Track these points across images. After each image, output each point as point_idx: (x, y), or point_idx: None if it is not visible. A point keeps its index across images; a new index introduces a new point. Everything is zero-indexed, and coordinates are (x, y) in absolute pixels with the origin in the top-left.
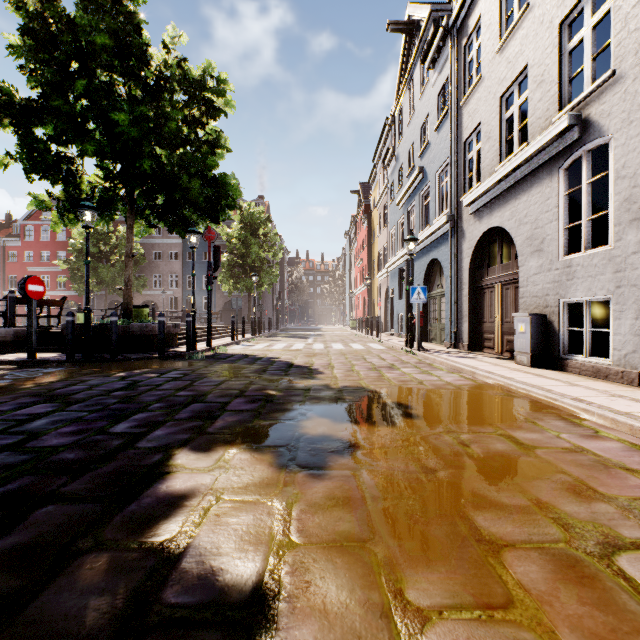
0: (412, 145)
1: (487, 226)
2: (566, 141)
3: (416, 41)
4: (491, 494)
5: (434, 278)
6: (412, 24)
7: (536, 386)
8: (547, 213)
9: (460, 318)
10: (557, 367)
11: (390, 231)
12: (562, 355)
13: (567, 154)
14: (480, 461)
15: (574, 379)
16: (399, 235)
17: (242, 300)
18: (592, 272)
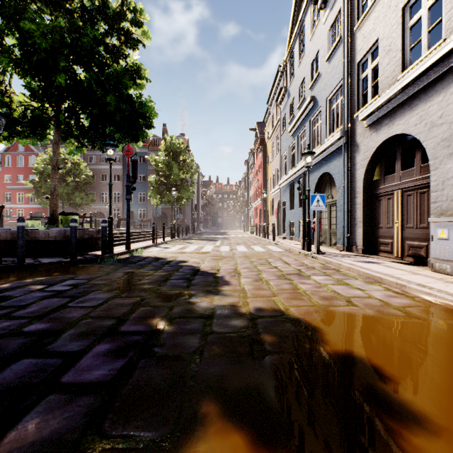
0: (302, 81)
1: (386, 135)
2: None
3: None
4: None
5: (324, 190)
6: None
7: None
8: None
9: (353, 224)
10: None
11: (282, 155)
12: None
13: None
14: None
15: None
16: (290, 157)
17: (168, 211)
18: None
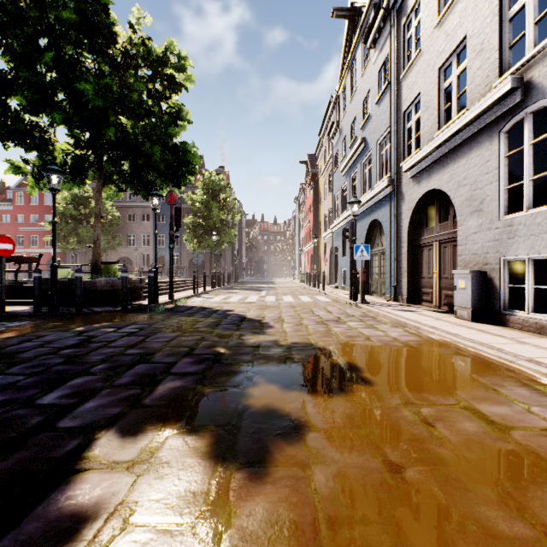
0: (354, 118)
1: (426, 189)
2: (507, 104)
3: (358, 26)
4: (481, 514)
5: (375, 237)
6: (354, 10)
7: (485, 344)
8: (487, 175)
9: (399, 274)
10: (498, 322)
11: (334, 196)
12: (502, 310)
13: (508, 117)
14: (452, 451)
15: (519, 335)
16: (342, 199)
17: (205, 257)
18: (535, 231)
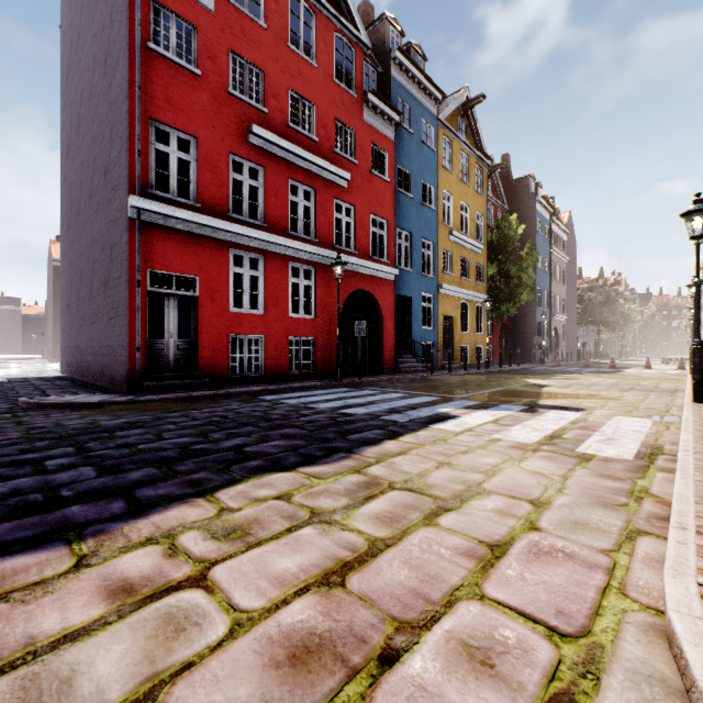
0: None
1: None
2: None
3: None
4: None
5: None
6: None
7: None
8: None
9: None
10: None
11: None
12: None
13: None
14: None
15: None
16: None
17: None
18: None
